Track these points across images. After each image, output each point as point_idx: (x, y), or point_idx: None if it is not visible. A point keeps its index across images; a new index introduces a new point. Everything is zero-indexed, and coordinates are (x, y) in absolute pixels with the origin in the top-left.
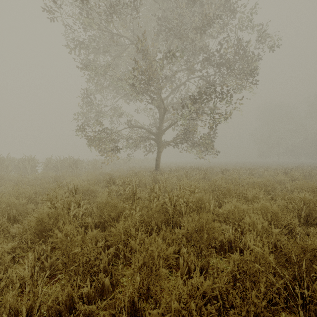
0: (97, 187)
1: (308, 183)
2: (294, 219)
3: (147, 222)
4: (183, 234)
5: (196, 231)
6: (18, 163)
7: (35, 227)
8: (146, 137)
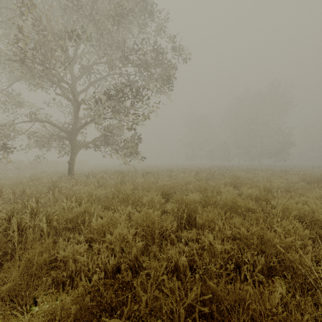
0: None
1: (204, 183)
2: (173, 224)
3: None
4: None
5: (51, 261)
6: None
7: None
8: (58, 136)
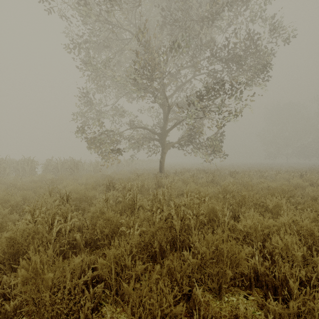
0: (95, 193)
1: None
2: None
3: (148, 242)
4: (195, 265)
5: (209, 253)
6: (17, 164)
7: (4, 251)
8: (150, 138)
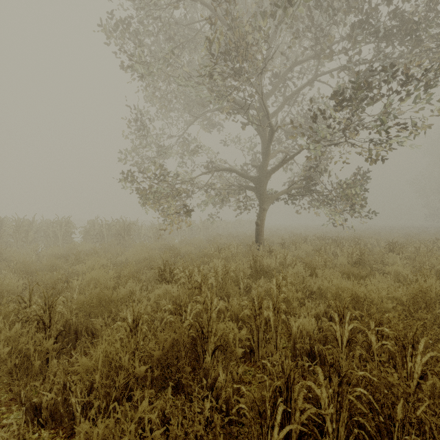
0: (134, 286)
1: None
2: None
3: None
4: None
5: None
6: (49, 228)
7: None
8: (239, 186)
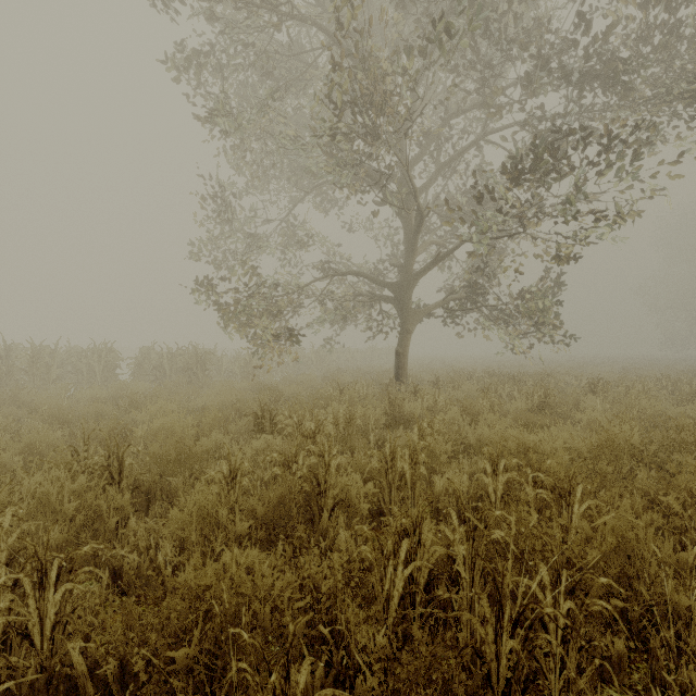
0: (222, 439)
1: None
2: None
3: None
4: None
5: None
6: (80, 359)
7: None
8: (372, 295)
